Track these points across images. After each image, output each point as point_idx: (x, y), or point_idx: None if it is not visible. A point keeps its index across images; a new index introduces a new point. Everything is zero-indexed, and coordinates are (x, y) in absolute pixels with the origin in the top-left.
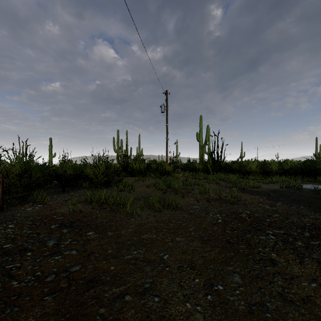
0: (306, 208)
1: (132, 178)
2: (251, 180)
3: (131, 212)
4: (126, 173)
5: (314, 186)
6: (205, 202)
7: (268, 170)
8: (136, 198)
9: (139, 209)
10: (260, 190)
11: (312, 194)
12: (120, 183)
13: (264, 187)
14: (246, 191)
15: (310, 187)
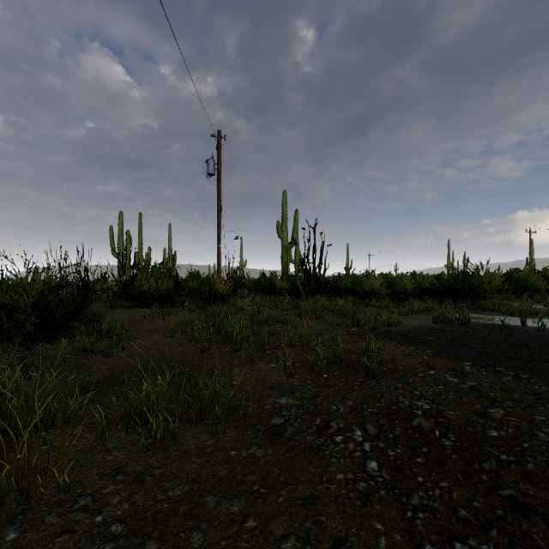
0: (538, 380)
1: (140, 311)
2: (382, 309)
3: (46, 466)
4: (129, 301)
5: (481, 317)
6: (308, 376)
7: (398, 289)
8: (113, 379)
9: (95, 436)
10: (404, 331)
11: (499, 336)
12: (78, 332)
13: (406, 323)
14: (381, 335)
15: (478, 320)
